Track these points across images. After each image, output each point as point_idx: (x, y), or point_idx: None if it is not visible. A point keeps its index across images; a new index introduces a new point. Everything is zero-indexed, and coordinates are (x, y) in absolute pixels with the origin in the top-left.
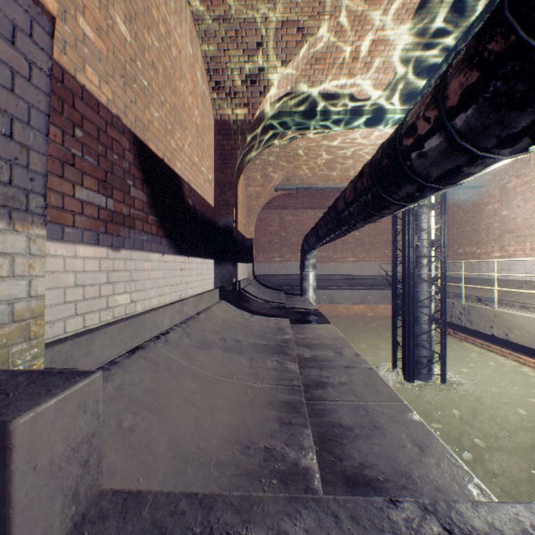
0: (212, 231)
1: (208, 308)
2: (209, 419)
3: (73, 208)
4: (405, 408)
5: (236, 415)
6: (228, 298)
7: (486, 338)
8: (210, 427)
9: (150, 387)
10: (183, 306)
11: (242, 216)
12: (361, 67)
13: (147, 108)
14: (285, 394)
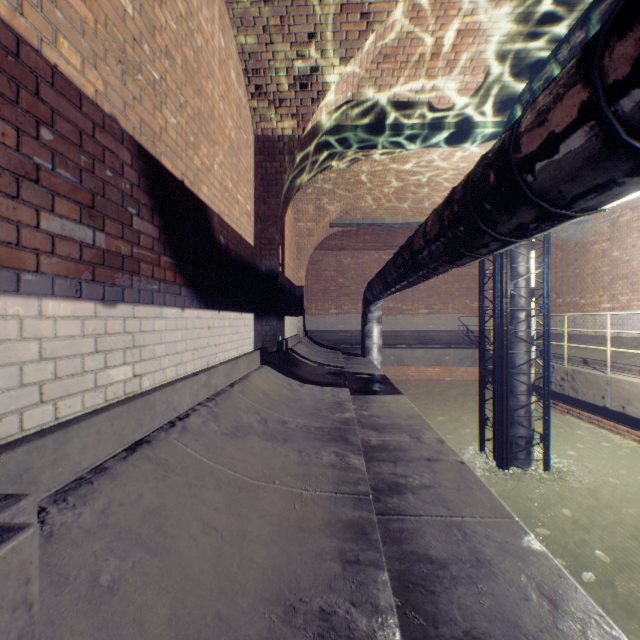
0: (252, 277)
1: (245, 376)
2: (237, 557)
3: (36, 245)
4: (518, 528)
5: (277, 549)
6: (272, 361)
7: (596, 411)
8: (238, 573)
9: (151, 507)
10: (211, 377)
11: (291, 259)
12: (442, 66)
13: (159, 110)
14: (348, 508)
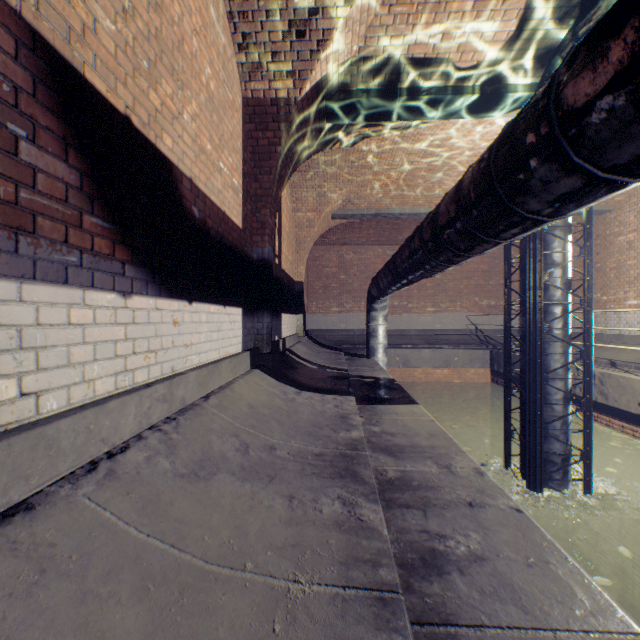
0: (240, 264)
1: (228, 384)
2: None
3: None
4: None
5: None
6: (265, 364)
7: (631, 420)
8: None
9: None
10: (174, 387)
11: (289, 251)
12: (468, 9)
13: None
14: (366, 626)
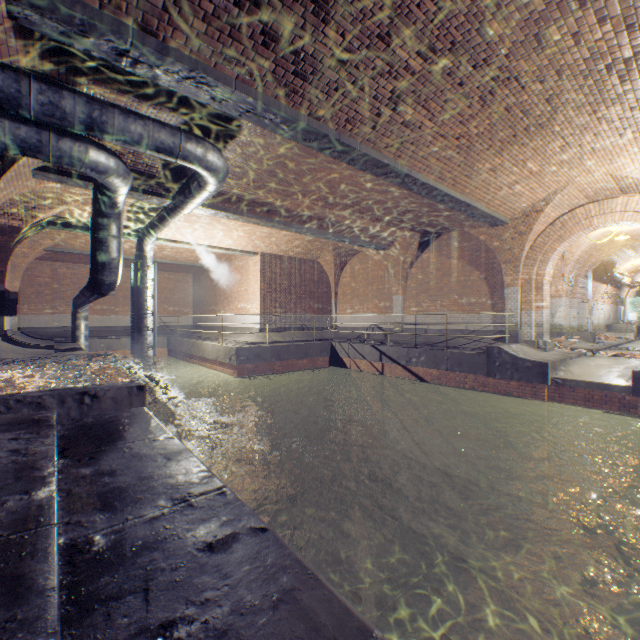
0: None
1: None
2: None
3: None
4: None
5: None
6: (4, 339)
7: (200, 359)
8: None
9: None
10: None
11: (8, 274)
12: None
13: None
14: None
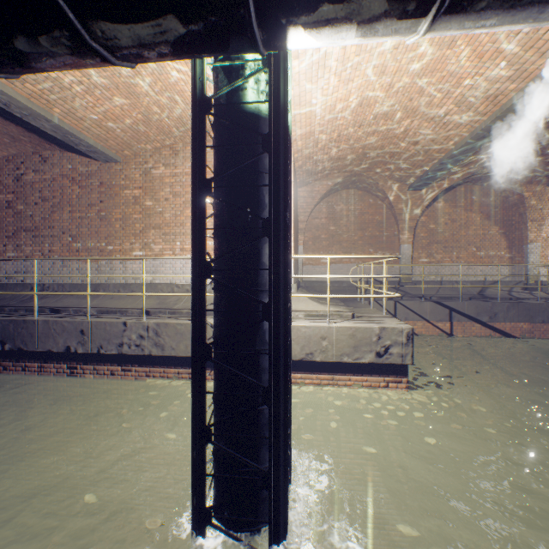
0: None
1: None
2: None
3: None
4: None
5: None
6: None
7: (189, 364)
8: None
9: None
10: None
11: None
12: None
13: None
14: None
